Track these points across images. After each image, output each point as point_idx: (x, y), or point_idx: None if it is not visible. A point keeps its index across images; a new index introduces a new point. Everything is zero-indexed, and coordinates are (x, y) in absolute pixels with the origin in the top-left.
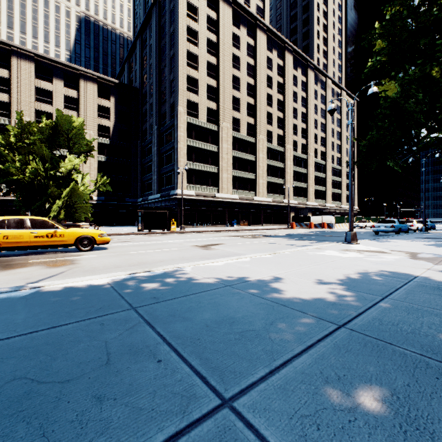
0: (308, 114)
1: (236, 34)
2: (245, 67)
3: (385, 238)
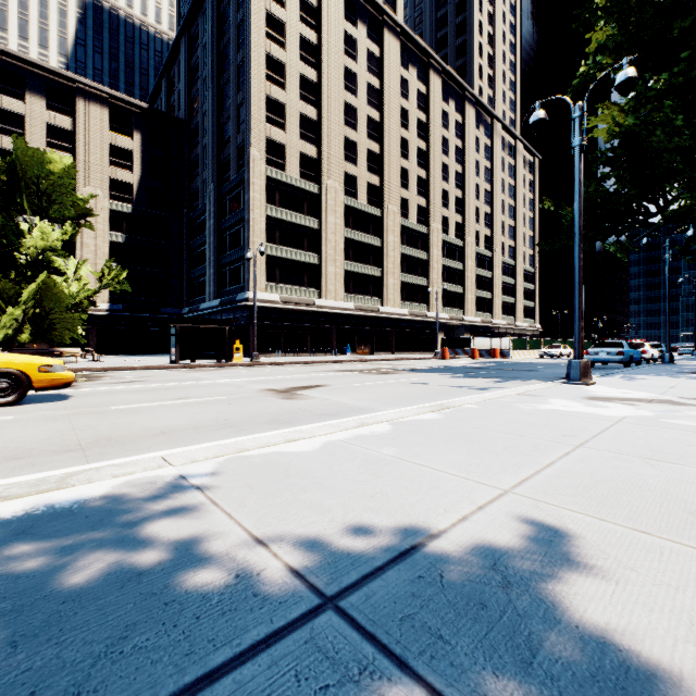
0: (465, 176)
1: (350, 35)
2: (365, 90)
3: (623, 373)
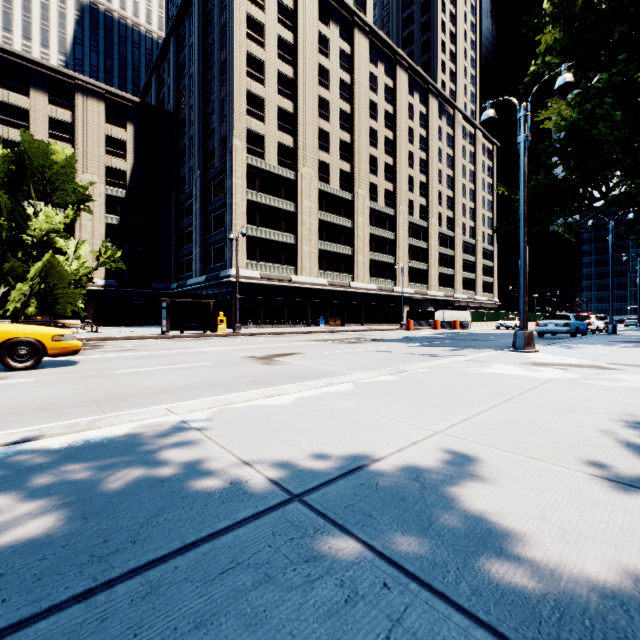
0: (429, 162)
1: (323, 35)
2: (337, 85)
3: (567, 342)
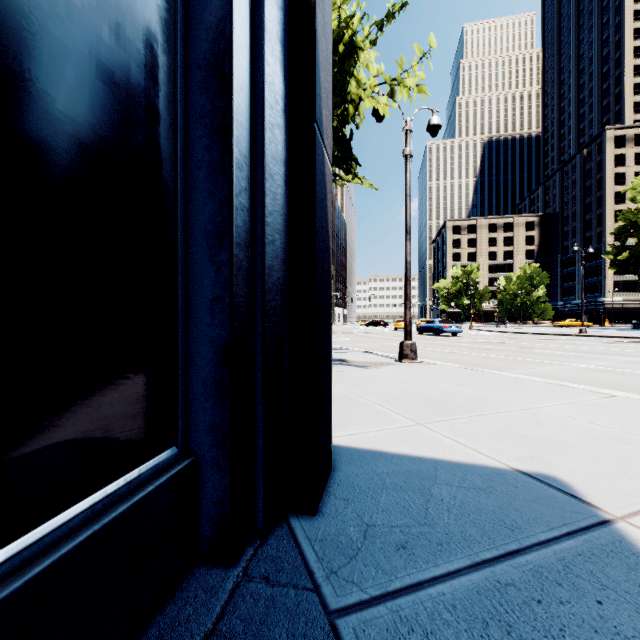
0: None
1: None
2: None
3: None
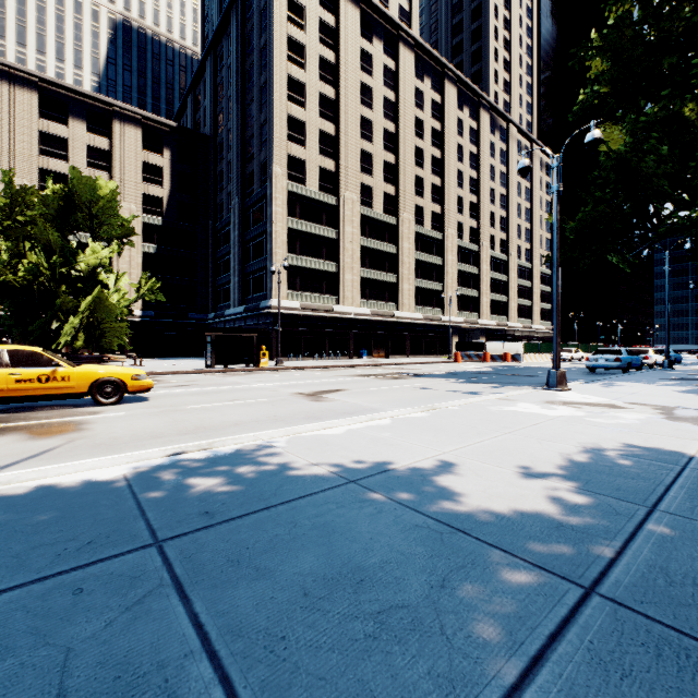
0: (480, 181)
1: (366, 51)
2: (381, 104)
3: (609, 380)
